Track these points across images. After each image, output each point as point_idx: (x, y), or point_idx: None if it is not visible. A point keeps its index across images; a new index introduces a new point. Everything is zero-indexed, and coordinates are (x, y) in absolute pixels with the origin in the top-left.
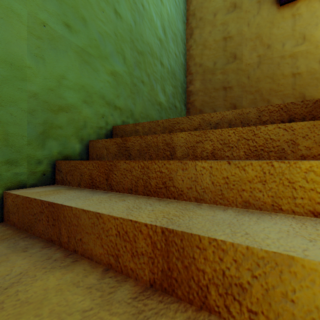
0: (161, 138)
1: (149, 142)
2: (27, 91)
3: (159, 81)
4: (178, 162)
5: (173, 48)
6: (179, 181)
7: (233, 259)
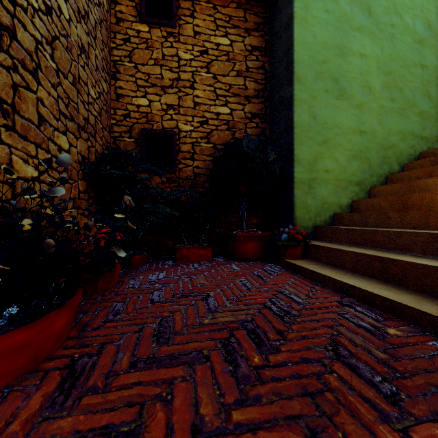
0: None
1: None
2: (376, 143)
3: None
4: None
5: None
6: None
7: None
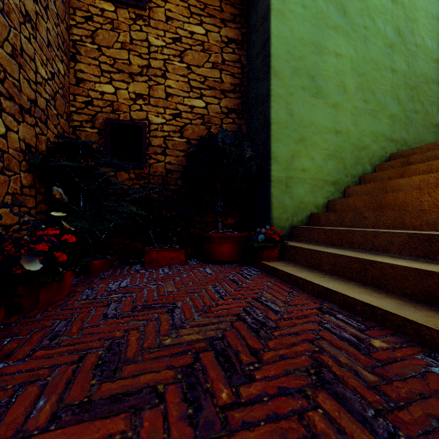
0: (438, 152)
1: (429, 156)
2: (350, 143)
3: (435, 103)
4: None
5: None
6: None
7: None
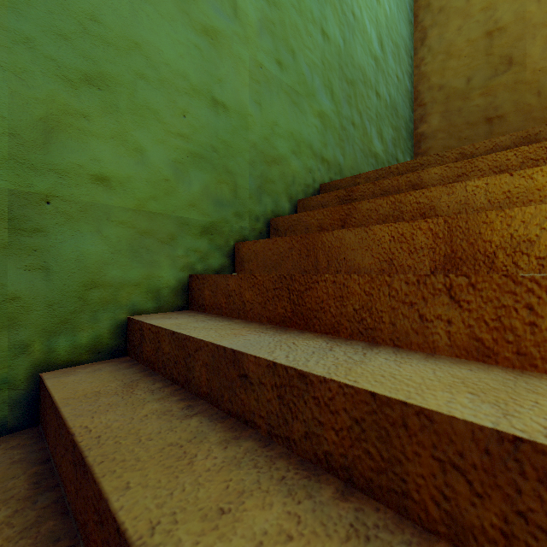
0: (404, 180)
1: (386, 188)
2: (249, 141)
3: (374, 122)
4: (441, 188)
5: (394, 67)
6: (443, 208)
7: (521, 221)
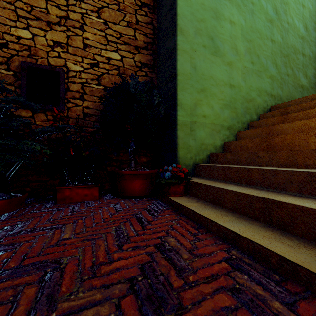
0: (312, 103)
1: (304, 106)
2: (241, 96)
3: (301, 69)
4: None
5: (315, 35)
6: None
7: None
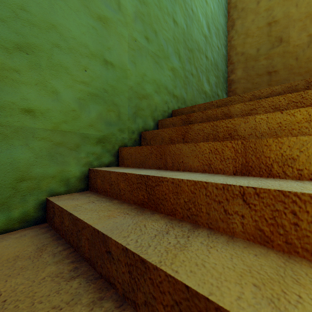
0: (219, 111)
1: (209, 115)
2: (128, 85)
3: (204, 73)
4: (241, 118)
5: (216, 41)
6: (242, 131)
7: (288, 146)
